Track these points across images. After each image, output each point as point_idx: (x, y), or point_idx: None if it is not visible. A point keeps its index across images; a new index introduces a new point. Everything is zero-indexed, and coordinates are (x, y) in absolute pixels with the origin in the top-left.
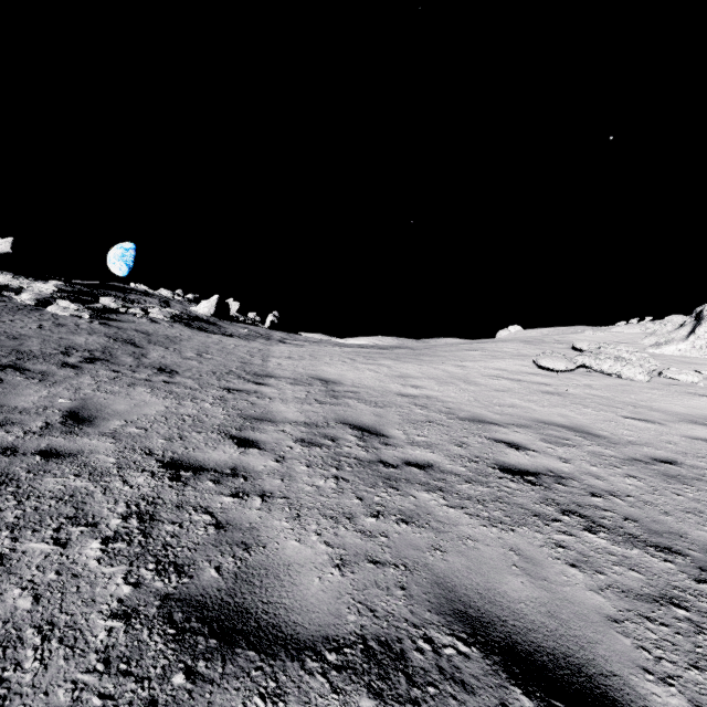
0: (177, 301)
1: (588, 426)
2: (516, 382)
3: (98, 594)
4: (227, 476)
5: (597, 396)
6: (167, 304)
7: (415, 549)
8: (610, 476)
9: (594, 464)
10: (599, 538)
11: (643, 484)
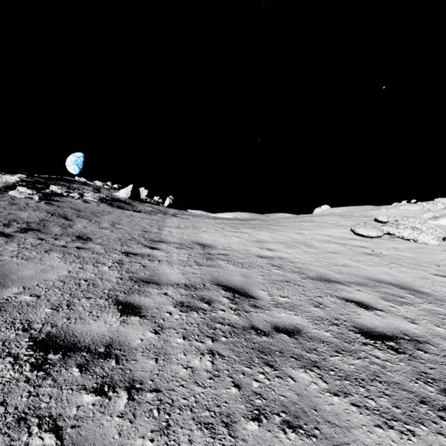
0: (106, 188)
1: (411, 284)
2: (342, 246)
3: None
4: (98, 358)
5: (404, 256)
6: (98, 190)
7: None
8: None
9: (437, 324)
10: None
11: None
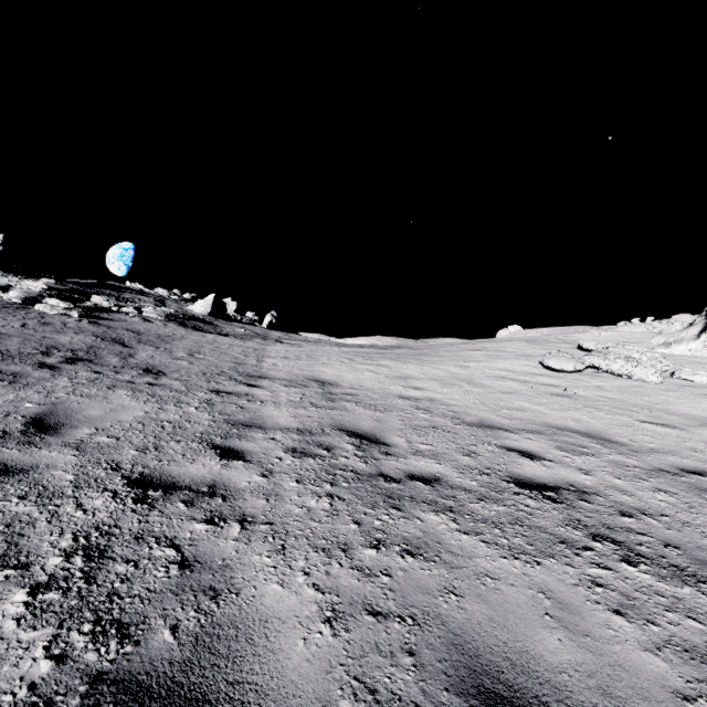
0: (173, 300)
1: (604, 432)
2: (523, 384)
3: (4, 677)
4: (202, 496)
5: (609, 398)
6: (162, 303)
7: (425, 593)
8: (638, 491)
9: (618, 476)
10: (641, 572)
11: (676, 500)
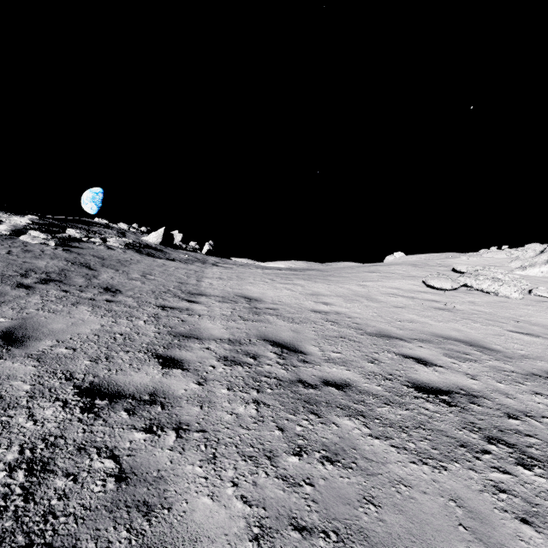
0: (132, 232)
1: (481, 341)
2: (410, 299)
3: None
4: (144, 404)
5: (481, 311)
6: (123, 234)
7: (346, 504)
8: (518, 394)
9: (499, 380)
10: (536, 476)
11: None
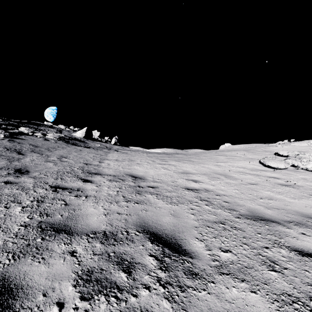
0: (67, 130)
1: None
2: (257, 177)
3: None
4: None
5: None
6: (60, 132)
7: None
8: None
9: None
10: None
11: None
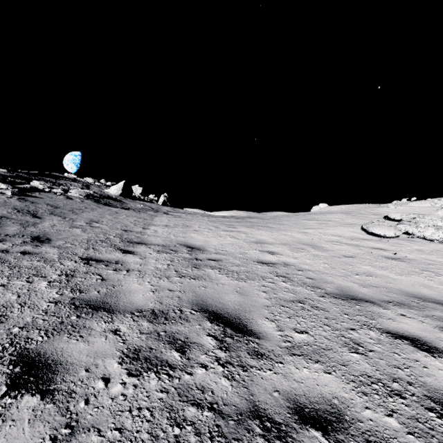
0: (96, 185)
1: None
2: (356, 247)
3: None
4: None
5: (434, 261)
6: (87, 187)
7: None
8: None
9: None
10: None
11: None
